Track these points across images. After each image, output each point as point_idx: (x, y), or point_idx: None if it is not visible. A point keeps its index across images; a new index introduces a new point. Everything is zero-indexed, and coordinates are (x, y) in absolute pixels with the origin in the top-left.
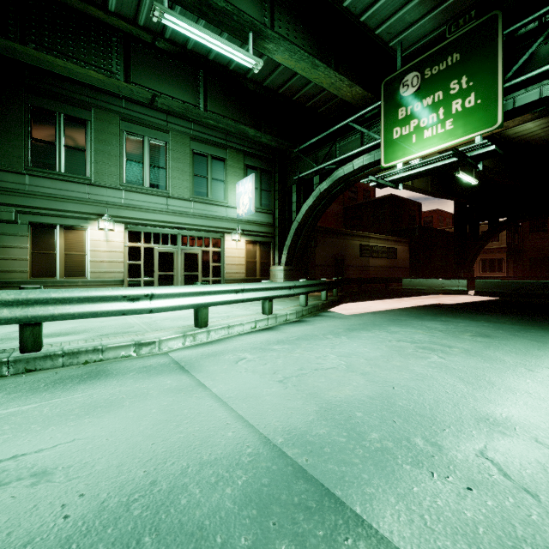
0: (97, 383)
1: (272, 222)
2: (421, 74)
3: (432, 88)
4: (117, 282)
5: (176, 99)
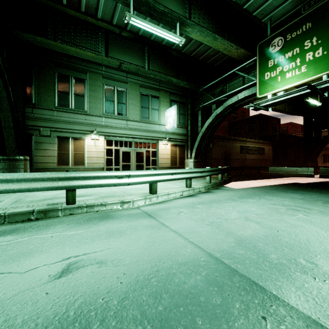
0: (108, 221)
1: (186, 133)
2: (284, 38)
3: (292, 46)
4: (100, 168)
5: (132, 64)
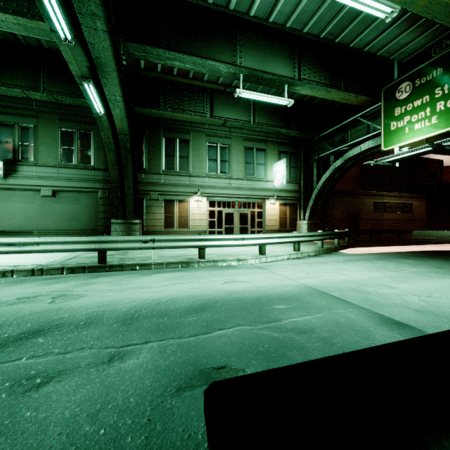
0: (234, 269)
1: (298, 189)
2: (412, 83)
3: (421, 93)
4: (203, 231)
5: (237, 120)
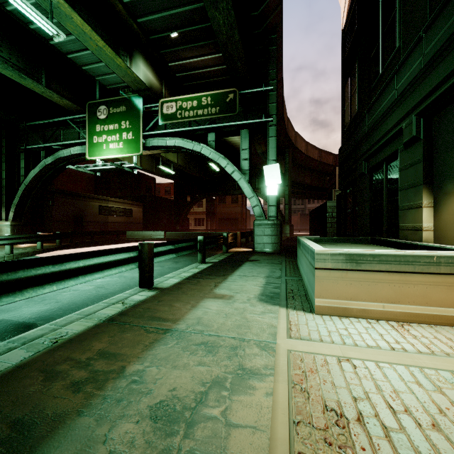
0: None
1: None
2: (108, 109)
3: (114, 120)
4: None
5: None
